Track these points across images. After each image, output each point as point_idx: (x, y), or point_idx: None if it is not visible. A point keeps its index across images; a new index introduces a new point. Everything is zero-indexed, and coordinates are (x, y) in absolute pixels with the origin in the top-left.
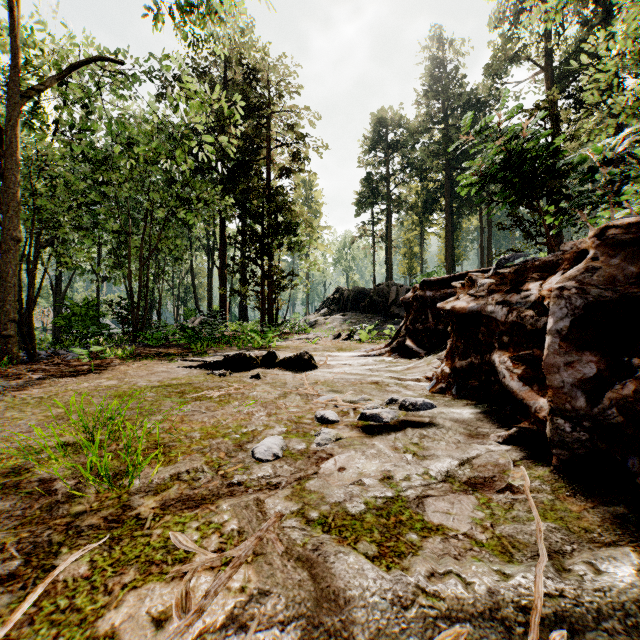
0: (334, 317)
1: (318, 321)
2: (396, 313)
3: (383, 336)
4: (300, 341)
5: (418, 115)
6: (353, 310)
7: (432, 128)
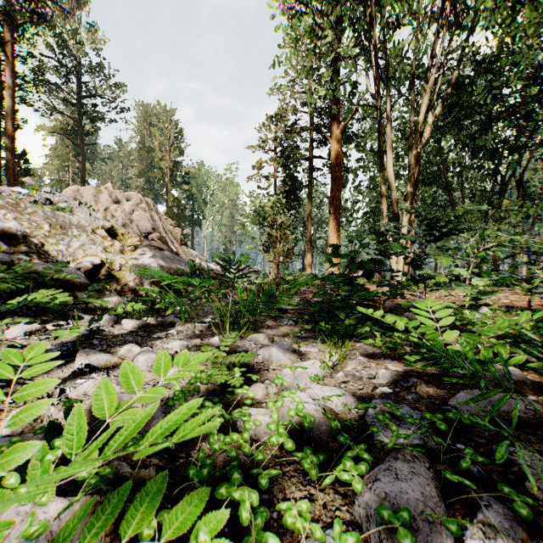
0: None
1: None
2: None
3: None
4: None
5: None
6: None
7: None
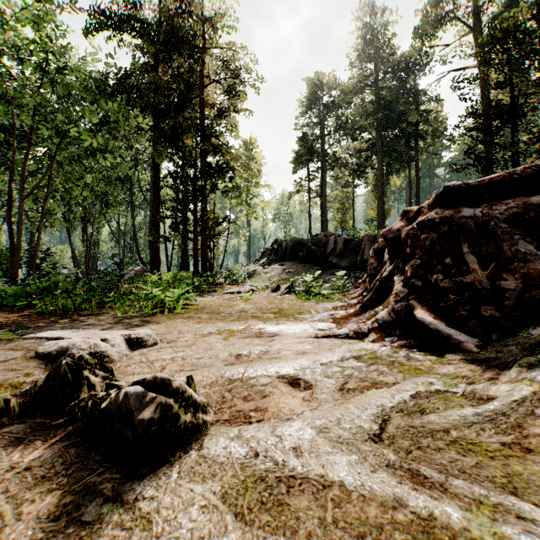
0: (272, 267)
1: (257, 271)
2: (334, 263)
3: (327, 287)
4: (229, 296)
5: (351, 78)
6: (291, 260)
7: (365, 89)
